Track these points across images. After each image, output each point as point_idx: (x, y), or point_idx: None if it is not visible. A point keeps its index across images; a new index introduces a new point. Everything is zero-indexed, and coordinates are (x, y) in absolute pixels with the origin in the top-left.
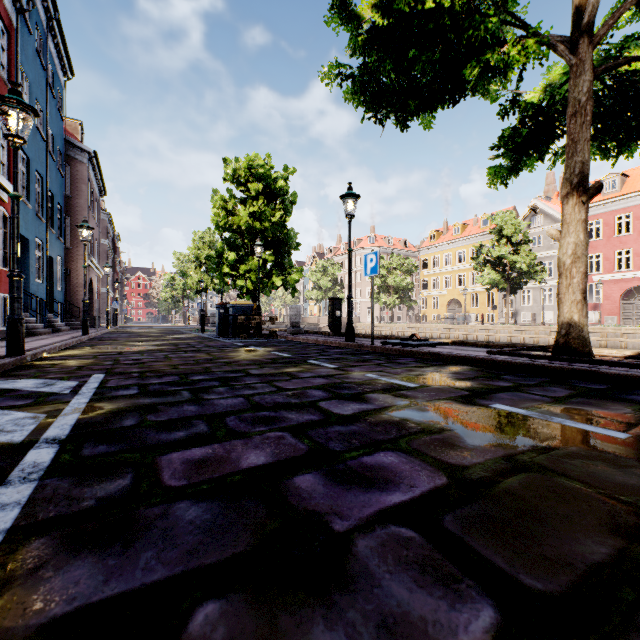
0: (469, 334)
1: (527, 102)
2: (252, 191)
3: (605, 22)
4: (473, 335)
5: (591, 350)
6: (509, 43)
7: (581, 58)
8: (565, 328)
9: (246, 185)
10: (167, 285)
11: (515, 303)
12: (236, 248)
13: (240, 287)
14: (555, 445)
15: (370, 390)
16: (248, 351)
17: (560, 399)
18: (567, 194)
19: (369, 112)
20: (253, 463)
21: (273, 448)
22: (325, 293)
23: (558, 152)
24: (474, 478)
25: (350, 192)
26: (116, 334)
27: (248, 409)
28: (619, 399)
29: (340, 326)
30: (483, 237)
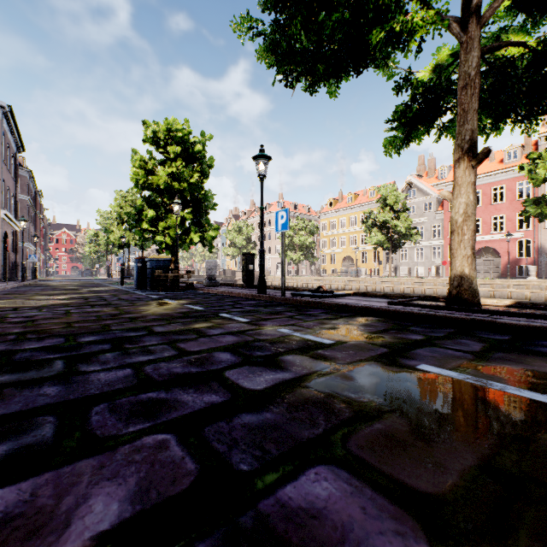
0: (360, 285)
1: (418, 80)
2: (171, 153)
3: (491, 5)
4: (363, 286)
5: (480, 300)
6: (413, 9)
7: (471, 36)
8: (457, 280)
9: (165, 147)
10: (91, 241)
11: (395, 260)
12: (156, 206)
13: (159, 242)
14: (525, 432)
15: (285, 350)
16: (160, 304)
17: (480, 355)
18: (459, 159)
19: (281, 71)
20: (92, 526)
21: (142, 475)
22: (240, 250)
23: (443, 127)
24: (467, 530)
25: (262, 154)
26: (29, 287)
27: (131, 388)
28: (532, 352)
29: (253, 279)
30: (371, 205)
